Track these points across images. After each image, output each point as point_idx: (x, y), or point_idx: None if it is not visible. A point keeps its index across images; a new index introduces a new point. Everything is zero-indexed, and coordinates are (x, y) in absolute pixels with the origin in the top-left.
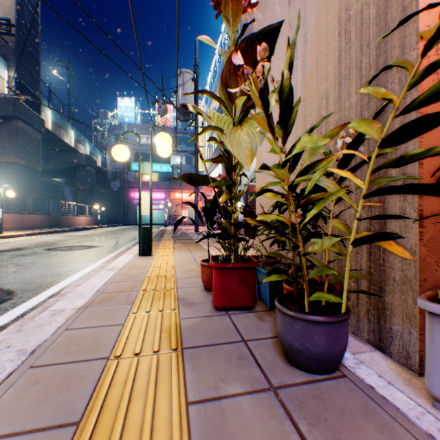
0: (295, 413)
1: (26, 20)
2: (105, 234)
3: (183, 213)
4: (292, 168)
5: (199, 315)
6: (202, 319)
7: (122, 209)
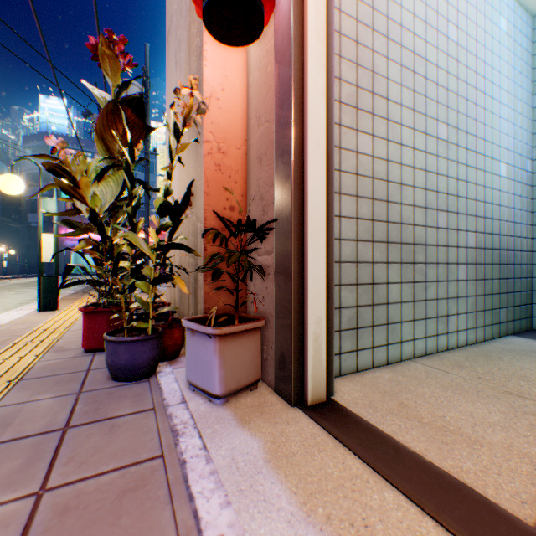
0: (82, 401)
1: None
2: (11, 287)
3: None
4: (132, 224)
5: (63, 357)
6: (63, 360)
7: None
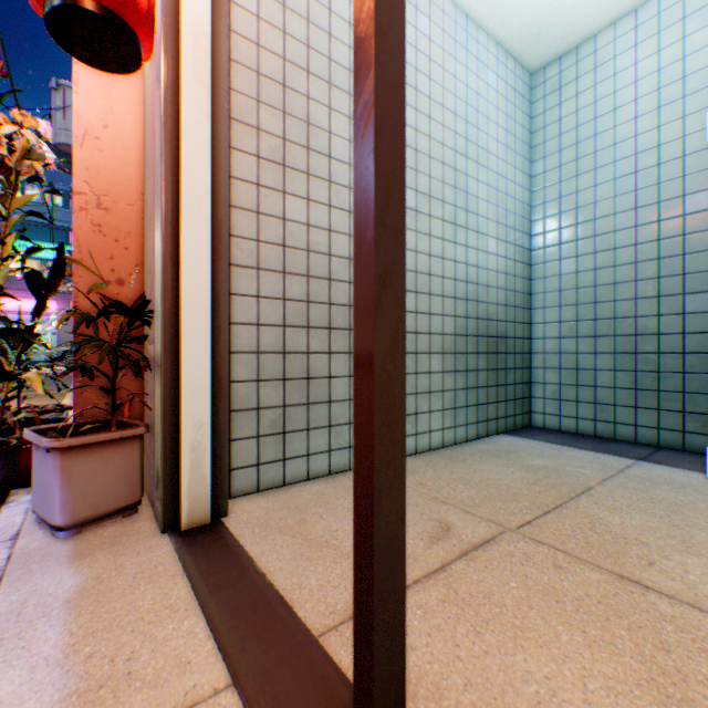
0: None
1: None
2: None
3: None
4: None
5: None
6: None
7: None
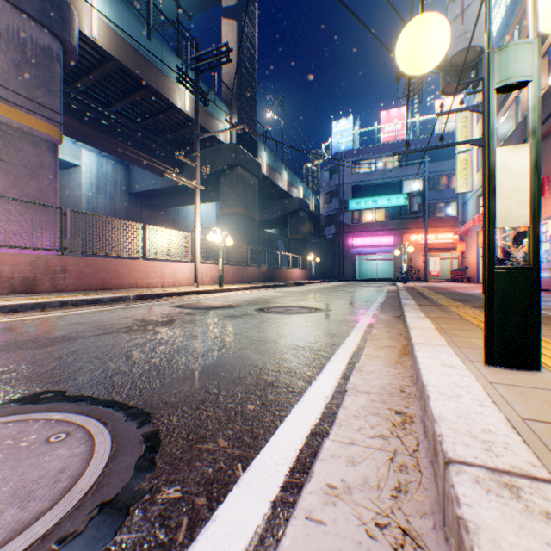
0: None
1: (244, 59)
2: (323, 290)
3: (429, 262)
4: None
5: None
6: None
7: (336, 260)
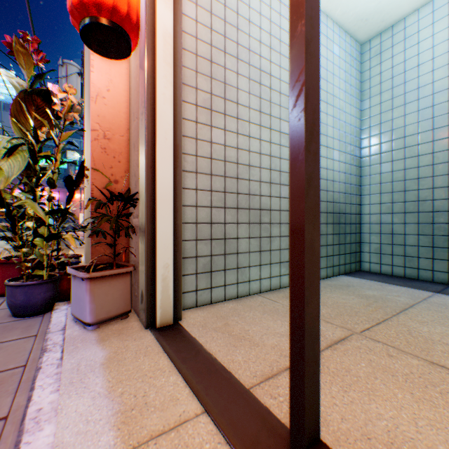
0: None
1: None
2: None
3: (81, 217)
4: (35, 192)
5: None
6: None
7: None
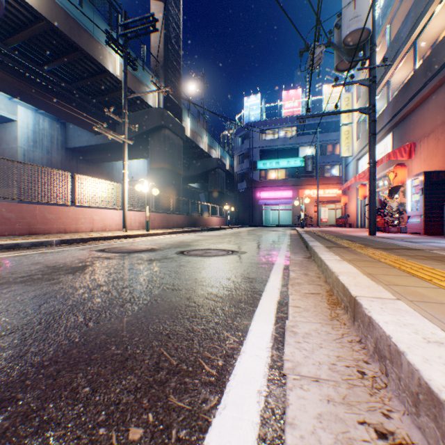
0: None
1: (170, 37)
2: (237, 234)
3: (321, 211)
4: None
5: None
6: None
7: (247, 210)
